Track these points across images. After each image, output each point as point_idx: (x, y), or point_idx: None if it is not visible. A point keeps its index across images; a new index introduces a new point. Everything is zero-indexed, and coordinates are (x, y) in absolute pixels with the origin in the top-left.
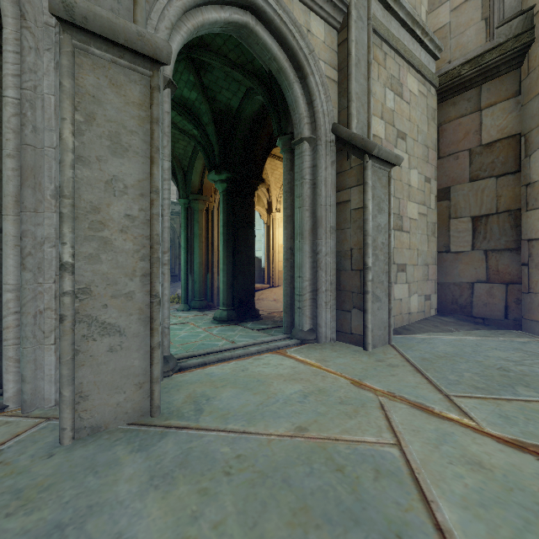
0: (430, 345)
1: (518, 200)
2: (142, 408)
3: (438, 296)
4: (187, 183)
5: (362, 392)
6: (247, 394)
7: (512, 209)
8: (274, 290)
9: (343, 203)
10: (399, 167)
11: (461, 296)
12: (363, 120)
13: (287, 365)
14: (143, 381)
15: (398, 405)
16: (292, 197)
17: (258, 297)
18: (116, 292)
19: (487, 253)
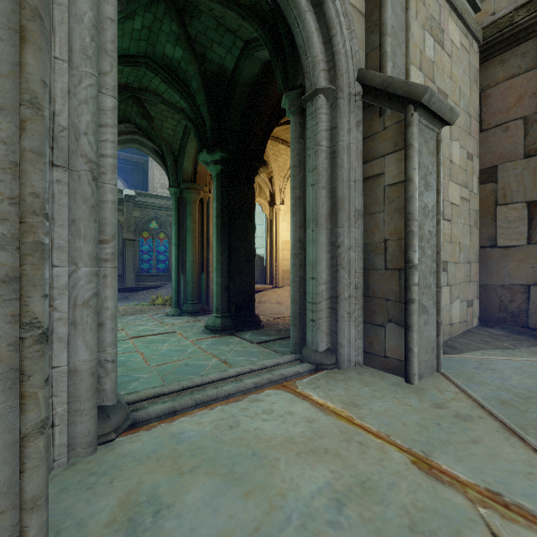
0: (497, 374)
1: None
2: None
3: (480, 301)
4: (178, 169)
5: (441, 492)
6: (231, 496)
7: None
8: (277, 292)
9: (372, 178)
10: None
11: (513, 302)
12: (400, 64)
13: (300, 416)
14: (1, 509)
15: None
16: (302, 173)
17: (259, 300)
18: None
19: None
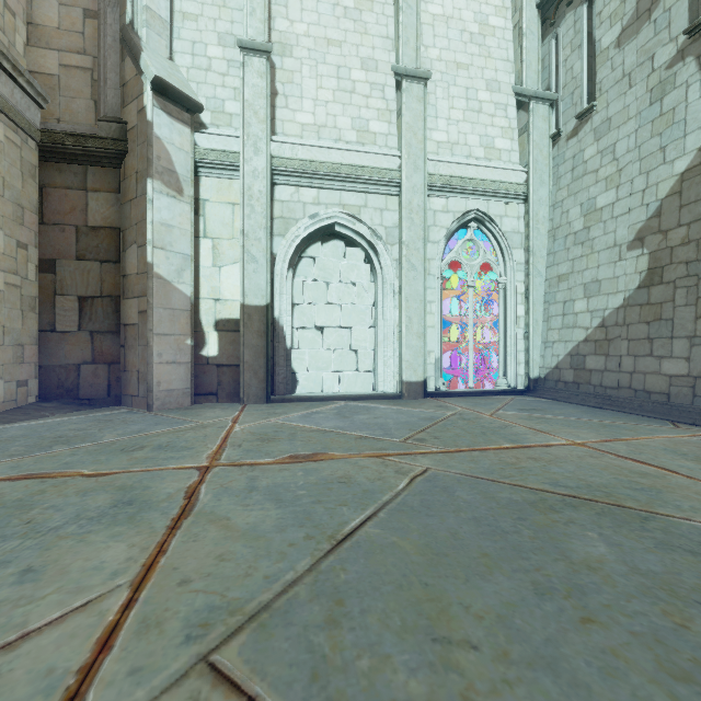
0: None
1: (119, 288)
2: None
3: (42, 380)
4: None
5: None
6: None
7: (114, 295)
8: None
9: None
10: None
11: (69, 379)
12: None
13: None
14: None
15: None
16: None
17: None
18: None
19: (93, 334)
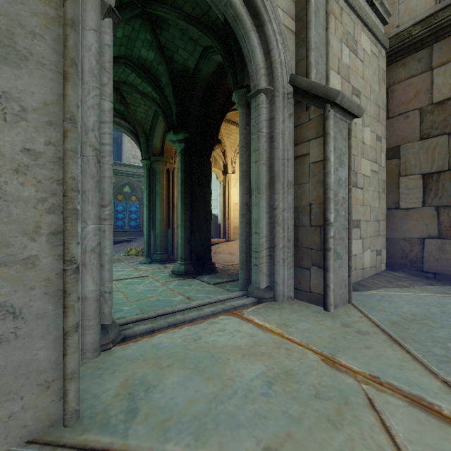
0: (393, 304)
1: None
2: (51, 416)
3: (387, 250)
4: (149, 145)
5: (339, 377)
6: (197, 380)
7: None
8: (229, 244)
9: (301, 157)
10: (354, 123)
11: (412, 252)
12: (321, 71)
13: (245, 333)
14: (52, 379)
15: (392, 400)
16: (248, 152)
17: (214, 251)
18: (8, 258)
19: (438, 209)
